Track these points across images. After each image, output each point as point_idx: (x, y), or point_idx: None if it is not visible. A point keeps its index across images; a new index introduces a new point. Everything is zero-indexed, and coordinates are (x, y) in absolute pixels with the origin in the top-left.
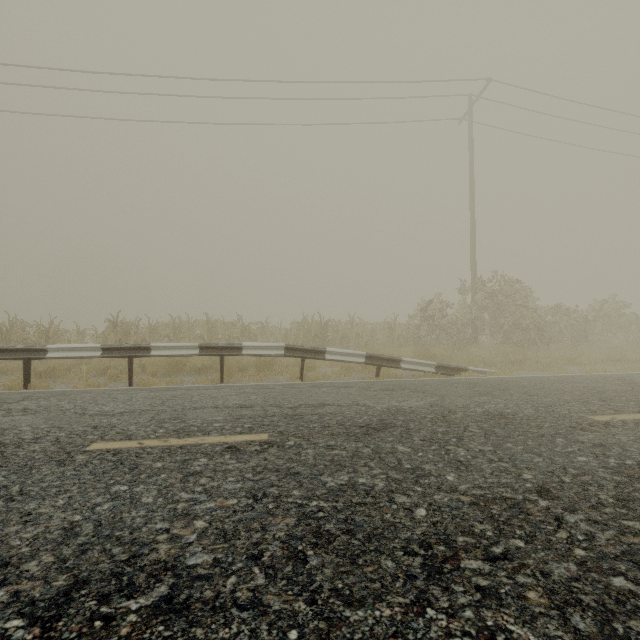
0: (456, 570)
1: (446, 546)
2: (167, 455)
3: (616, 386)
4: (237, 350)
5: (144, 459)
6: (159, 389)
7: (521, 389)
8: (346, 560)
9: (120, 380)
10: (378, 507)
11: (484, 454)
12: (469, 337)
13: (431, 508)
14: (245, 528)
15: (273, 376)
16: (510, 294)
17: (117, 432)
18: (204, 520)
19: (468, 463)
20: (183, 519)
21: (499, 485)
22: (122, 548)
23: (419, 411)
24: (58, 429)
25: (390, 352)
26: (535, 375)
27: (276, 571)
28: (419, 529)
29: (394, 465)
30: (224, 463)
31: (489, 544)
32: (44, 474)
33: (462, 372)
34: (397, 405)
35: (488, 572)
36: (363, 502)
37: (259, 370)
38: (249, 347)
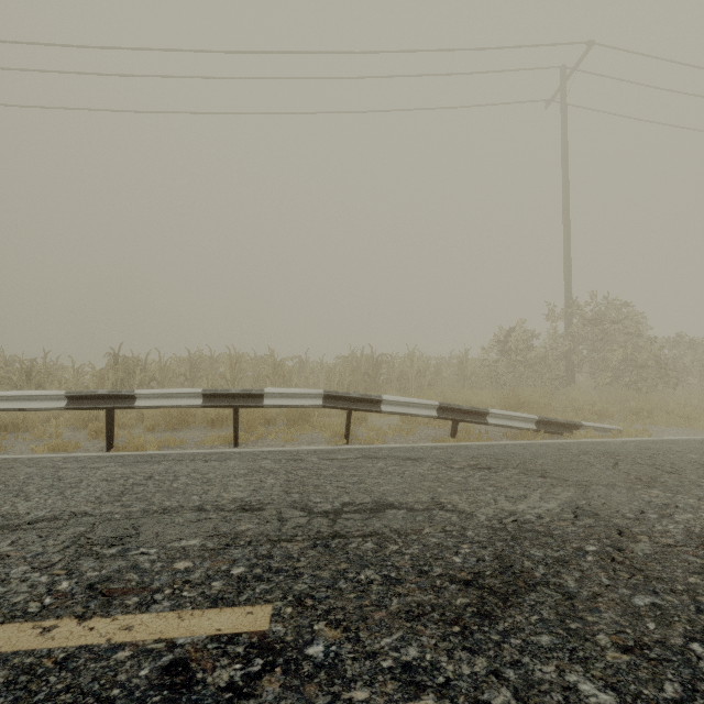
0: None
1: None
2: (9, 703)
3: None
4: (256, 399)
5: None
6: (138, 459)
7: (701, 470)
8: None
9: (102, 437)
10: None
11: None
12: (563, 376)
13: None
14: None
15: (309, 432)
16: (619, 320)
17: None
18: None
19: None
20: None
21: None
22: None
23: (561, 530)
24: None
25: (465, 397)
26: (689, 437)
27: None
28: None
29: None
30: None
31: None
32: None
33: (575, 430)
34: (513, 510)
35: None
36: None
37: (291, 423)
38: (273, 395)
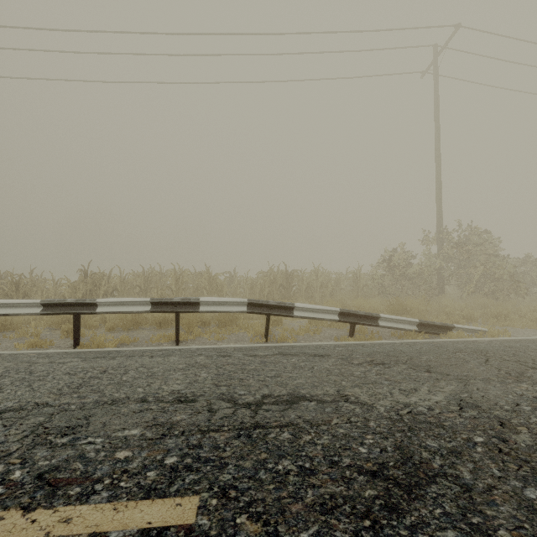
0: None
1: None
2: None
3: None
4: (194, 306)
5: None
6: (97, 355)
7: None
8: None
9: (71, 336)
10: None
11: None
12: (436, 287)
13: None
14: None
15: (236, 332)
16: (480, 244)
17: None
18: None
19: None
20: None
21: None
22: None
23: (450, 421)
24: None
25: (359, 304)
26: None
27: None
28: None
29: None
30: None
31: None
32: None
33: (448, 331)
34: (407, 402)
35: None
36: None
37: (222, 325)
38: (207, 303)
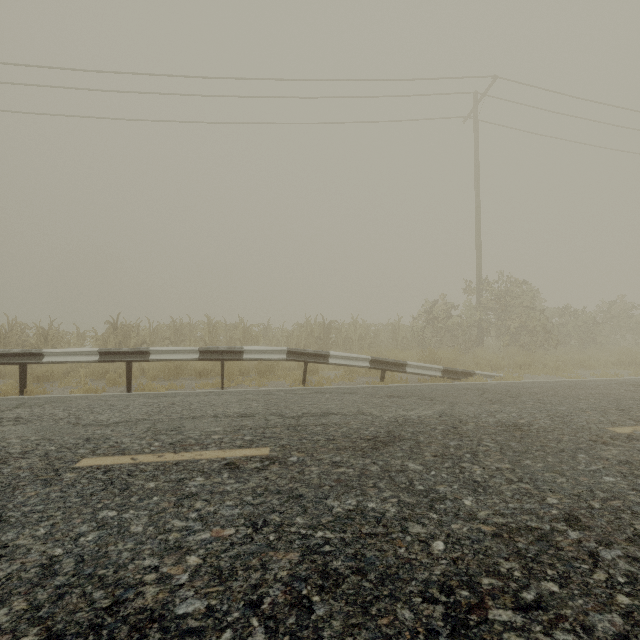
0: (484, 623)
1: (470, 590)
2: (161, 473)
3: (632, 393)
4: (238, 354)
5: (136, 478)
6: (158, 395)
7: (533, 396)
8: (357, 609)
9: (119, 384)
10: (390, 539)
11: (502, 473)
12: (474, 339)
13: (449, 540)
14: (243, 566)
15: (275, 380)
16: (516, 295)
17: (110, 445)
18: (198, 555)
19: (486, 484)
20: (174, 554)
21: (522, 511)
22: (104, 591)
23: (428, 421)
24: (48, 442)
25: (394, 355)
26: (545, 380)
27: (277, 623)
28: (438, 568)
29: (405, 486)
30: (222, 483)
31: (518, 588)
32: (27, 496)
33: (469, 376)
34: (405, 414)
35: (521, 626)
36: (374, 533)
37: (261, 374)
38: (250, 351)
